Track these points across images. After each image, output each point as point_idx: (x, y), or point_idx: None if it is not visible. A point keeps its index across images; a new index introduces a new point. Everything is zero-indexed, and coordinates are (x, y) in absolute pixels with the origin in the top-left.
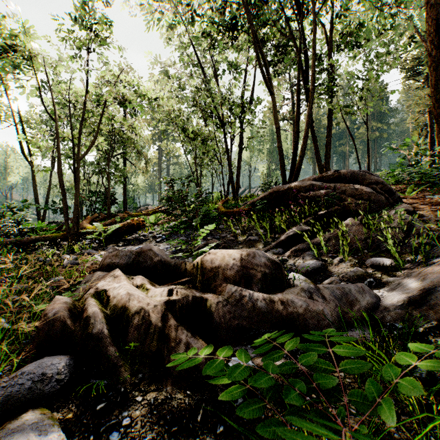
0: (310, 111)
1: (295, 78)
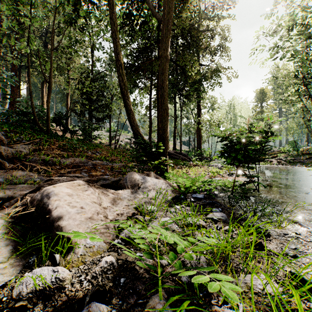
0: None
1: None
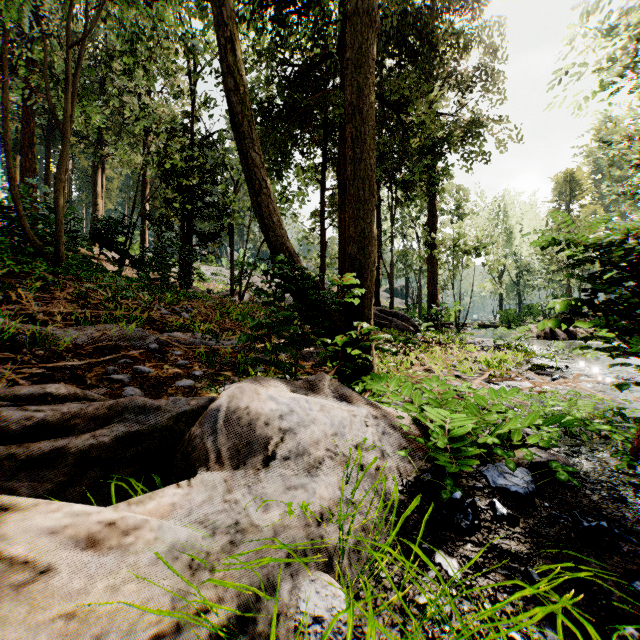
0: None
1: None
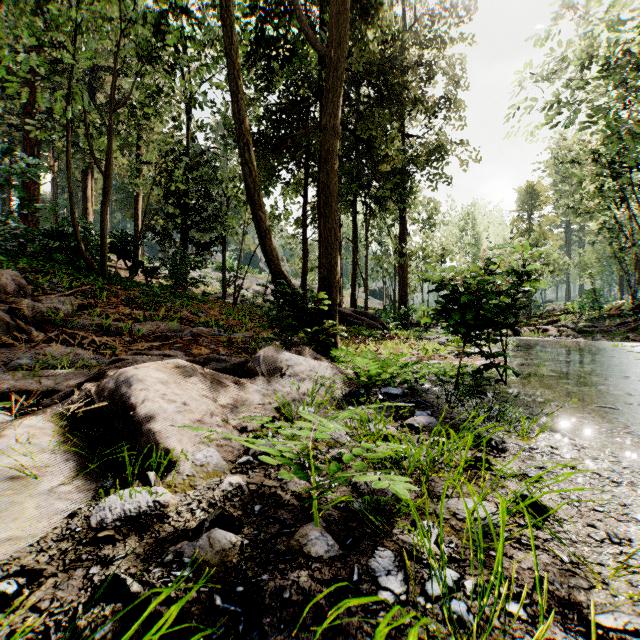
0: None
1: None
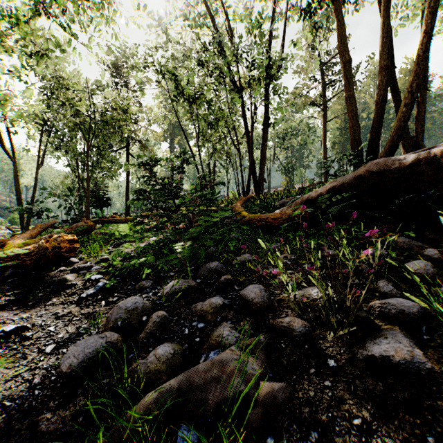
0: (434, 3)
1: (327, 54)
